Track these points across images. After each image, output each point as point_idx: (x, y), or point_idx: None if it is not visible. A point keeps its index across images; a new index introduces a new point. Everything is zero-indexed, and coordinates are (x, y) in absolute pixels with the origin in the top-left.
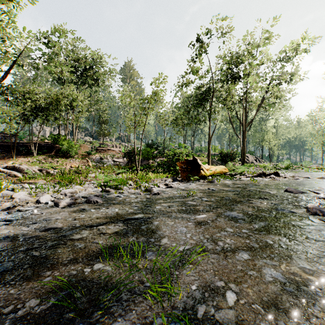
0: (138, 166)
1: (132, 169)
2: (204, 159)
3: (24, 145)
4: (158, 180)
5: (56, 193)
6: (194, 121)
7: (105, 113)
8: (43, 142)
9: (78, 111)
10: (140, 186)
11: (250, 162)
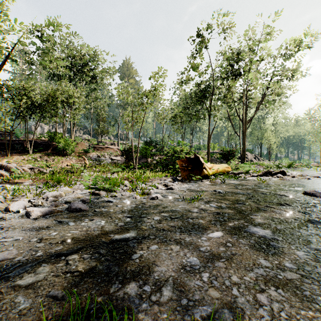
0: (135, 164)
1: (129, 168)
2: (204, 157)
3: (19, 143)
4: (156, 180)
5: (38, 196)
6: (194, 118)
7: (103, 111)
8: (39, 140)
9: (75, 109)
10: (136, 187)
11: (249, 160)
